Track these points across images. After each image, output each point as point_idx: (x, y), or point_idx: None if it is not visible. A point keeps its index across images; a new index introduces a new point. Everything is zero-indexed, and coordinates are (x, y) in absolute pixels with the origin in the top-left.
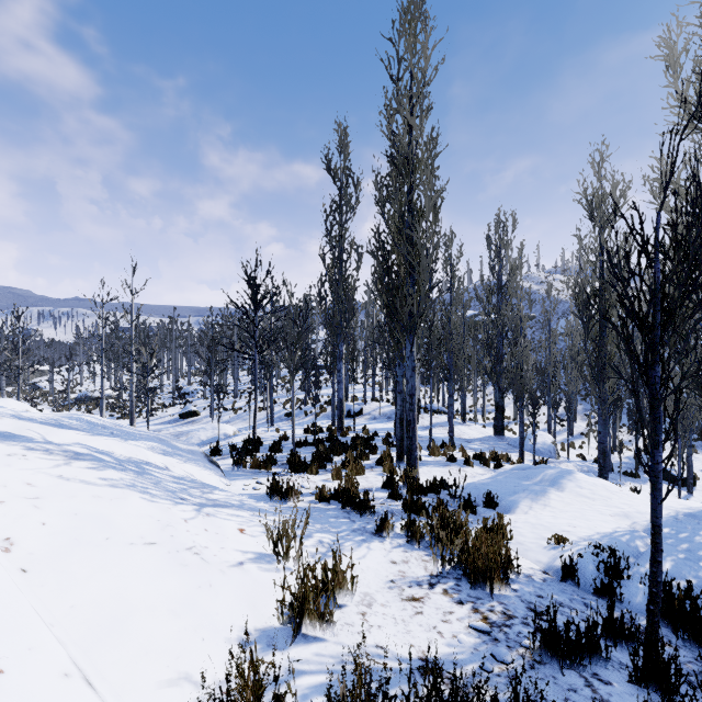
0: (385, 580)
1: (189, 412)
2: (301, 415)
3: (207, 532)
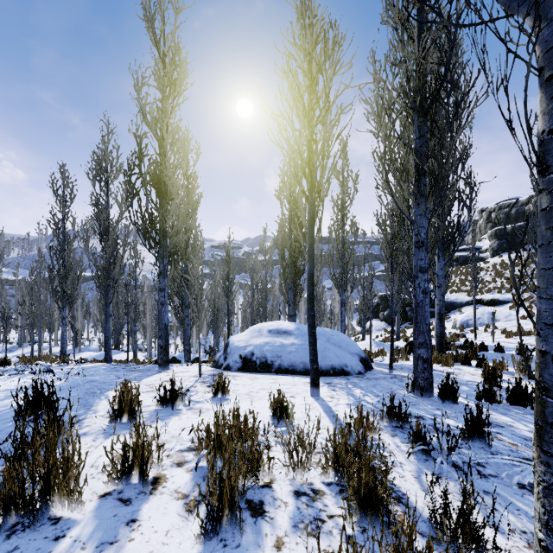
0: None
1: None
2: None
3: None
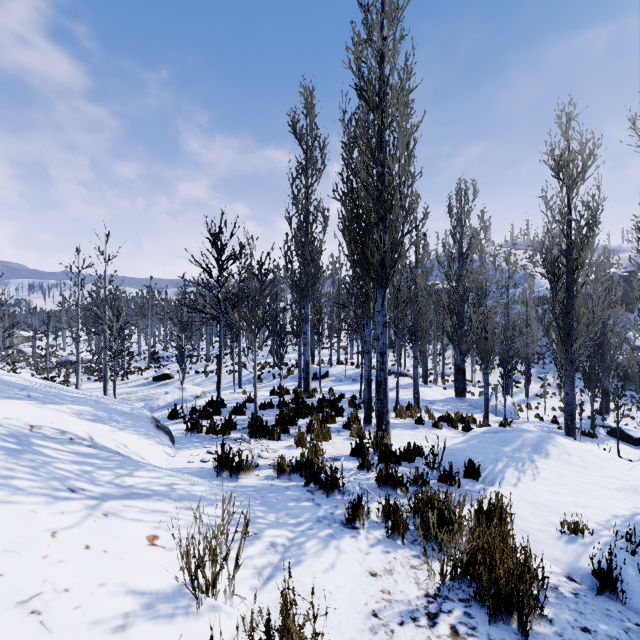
0: (364, 613)
1: (162, 375)
2: (269, 377)
3: (88, 551)
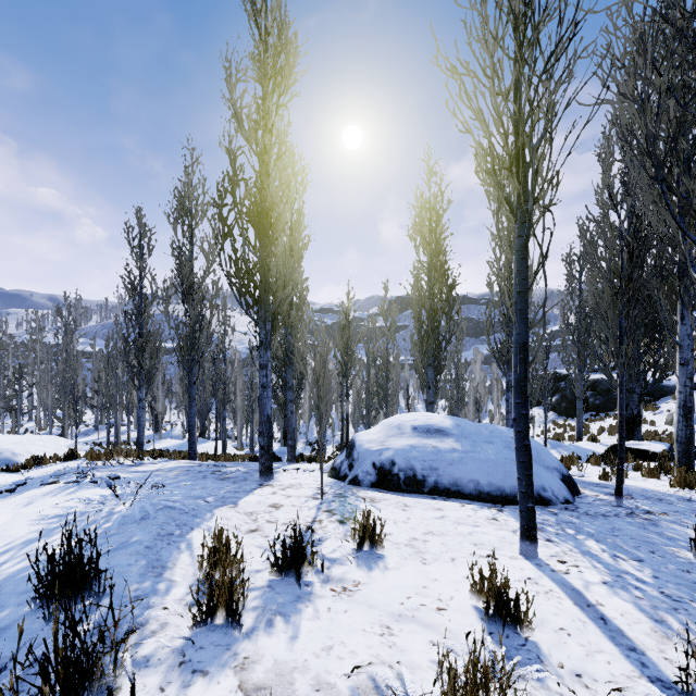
0: None
1: None
2: None
3: None
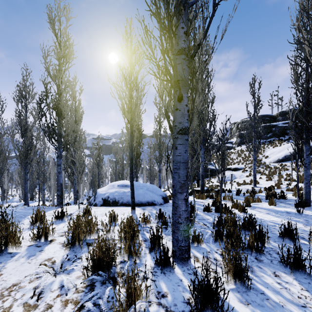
0: None
1: None
2: None
3: None
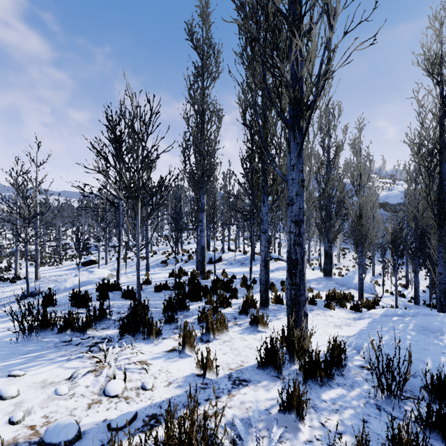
0: None
1: (89, 261)
2: (173, 262)
3: None
